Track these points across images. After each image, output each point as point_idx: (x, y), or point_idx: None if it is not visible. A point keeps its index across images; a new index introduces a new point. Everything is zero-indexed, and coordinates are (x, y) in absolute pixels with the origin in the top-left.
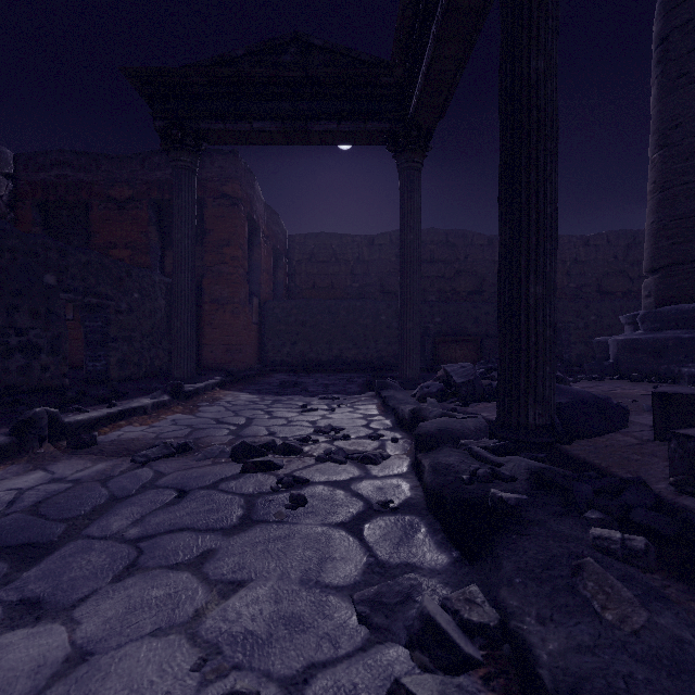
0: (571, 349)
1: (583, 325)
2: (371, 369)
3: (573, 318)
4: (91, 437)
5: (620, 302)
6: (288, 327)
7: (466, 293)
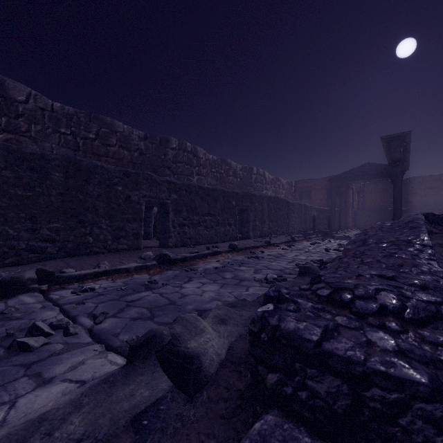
0: None
1: None
2: None
3: None
4: (346, 233)
5: None
6: (363, 217)
7: None
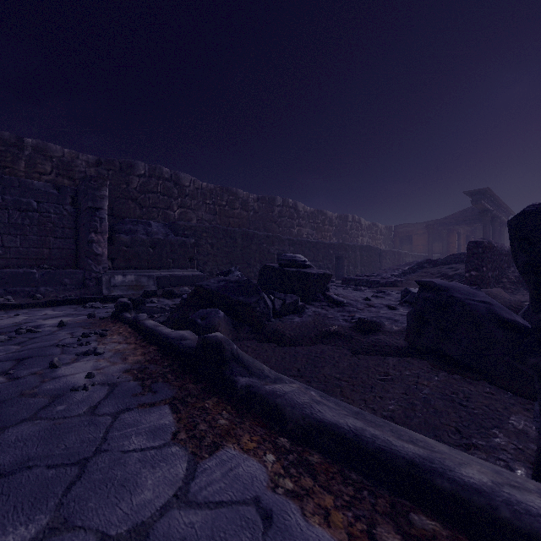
0: None
1: None
2: None
3: None
4: None
5: None
6: None
7: None
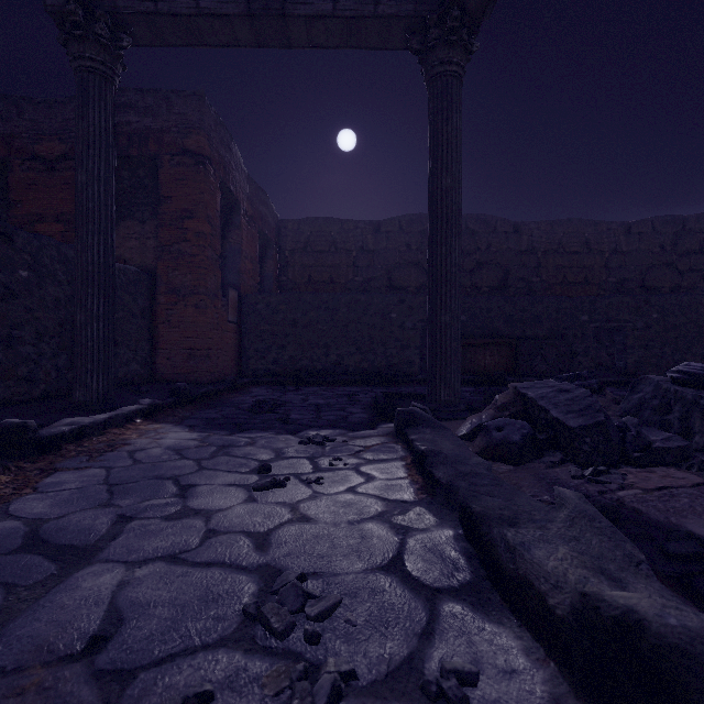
0: (628, 354)
1: (643, 324)
2: (380, 381)
3: (631, 316)
4: None
5: (688, 296)
6: (274, 327)
7: (488, 289)
